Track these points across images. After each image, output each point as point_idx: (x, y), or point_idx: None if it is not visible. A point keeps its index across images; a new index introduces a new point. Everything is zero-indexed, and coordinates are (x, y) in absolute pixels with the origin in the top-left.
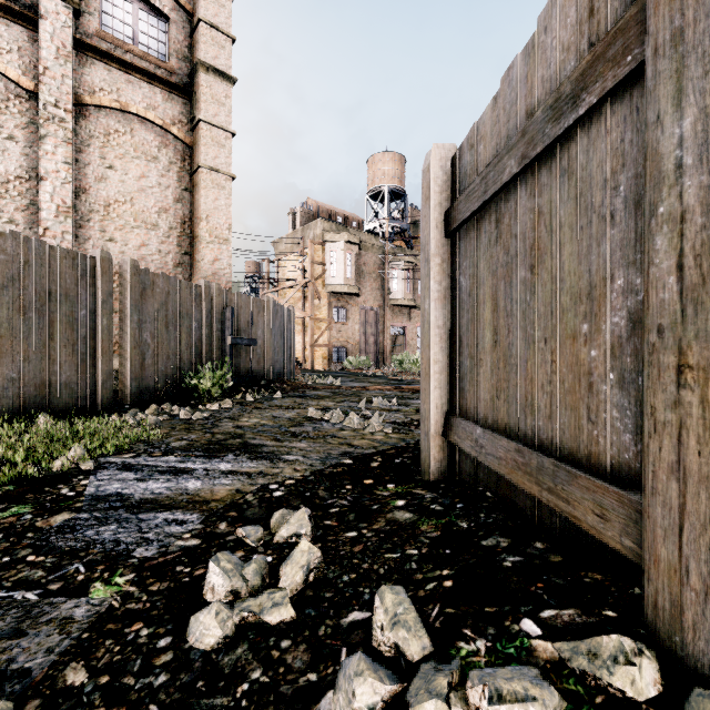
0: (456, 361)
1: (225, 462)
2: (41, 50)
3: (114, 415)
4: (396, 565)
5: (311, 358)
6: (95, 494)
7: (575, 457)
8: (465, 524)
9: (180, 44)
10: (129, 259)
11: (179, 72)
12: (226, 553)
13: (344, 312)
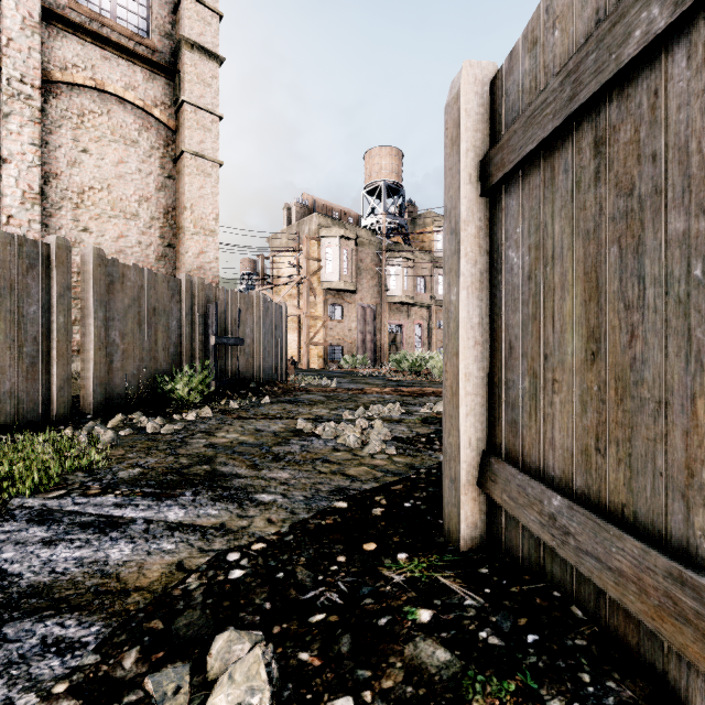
0: (501, 377)
1: (178, 505)
2: (4, 19)
3: (68, 429)
4: None
5: (306, 357)
6: None
7: None
8: (559, 703)
9: (162, 20)
10: (92, 247)
11: (161, 50)
12: None
13: (340, 309)
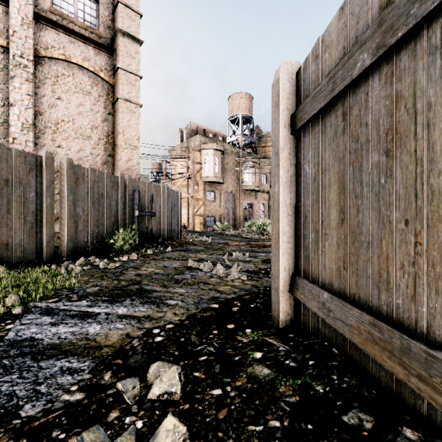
0: (301, 233)
1: (123, 306)
2: (11, 19)
3: (53, 265)
4: None
5: (192, 224)
6: (13, 339)
7: None
8: (320, 387)
9: (105, 18)
10: (66, 157)
11: (105, 36)
12: (94, 428)
13: (214, 194)
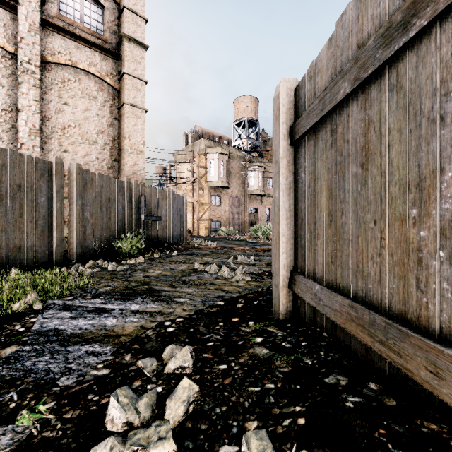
0: (298, 234)
1: (135, 303)
2: (19, 26)
3: (64, 268)
4: (258, 398)
5: (197, 228)
6: (39, 329)
7: (403, 317)
8: (309, 361)
9: (111, 23)
10: (75, 163)
11: (110, 42)
12: (124, 388)
13: (219, 198)
